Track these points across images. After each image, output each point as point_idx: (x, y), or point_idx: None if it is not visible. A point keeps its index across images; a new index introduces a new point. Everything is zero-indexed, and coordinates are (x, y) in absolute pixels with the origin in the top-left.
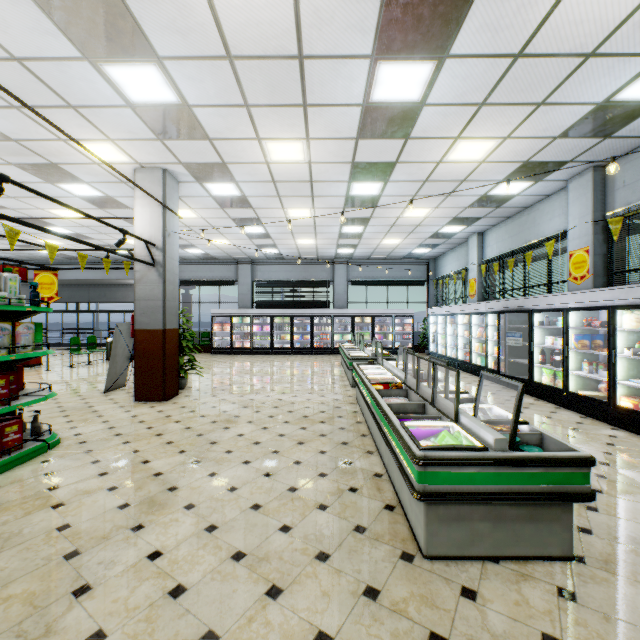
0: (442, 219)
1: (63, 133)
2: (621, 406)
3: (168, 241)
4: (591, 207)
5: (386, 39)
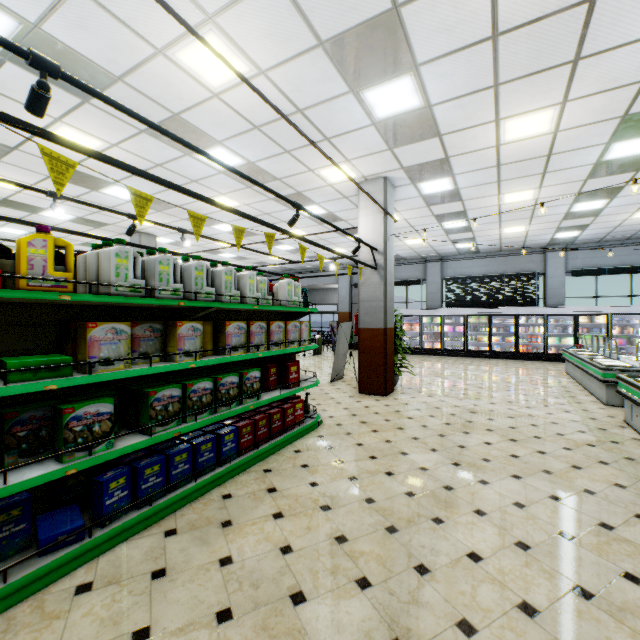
0: None
1: (331, 161)
2: None
3: (387, 245)
4: None
5: None
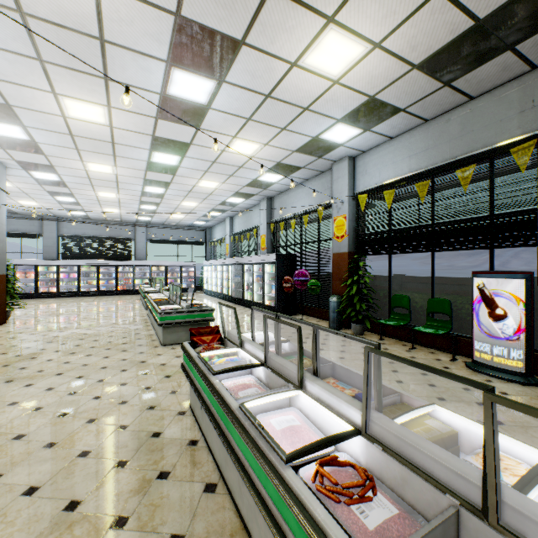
0: (206, 208)
1: None
2: (265, 304)
3: None
4: (266, 216)
5: (156, 147)
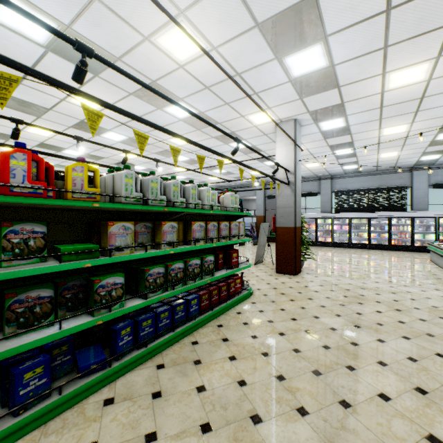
0: None
1: (261, 109)
2: None
3: (296, 167)
4: None
5: None
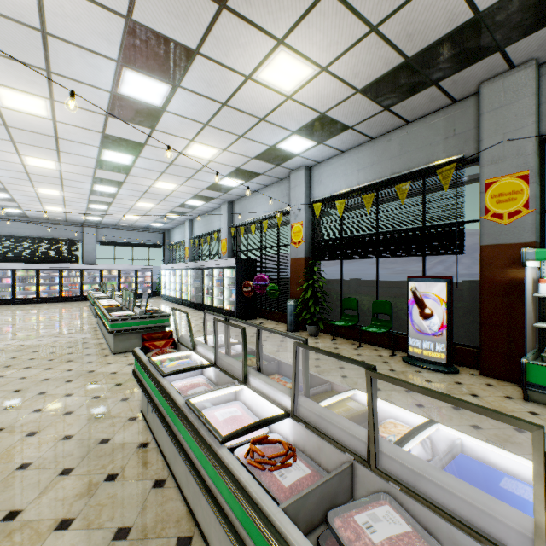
0: (164, 210)
1: None
2: (226, 309)
3: None
4: (227, 220)
5: (107, 145)
